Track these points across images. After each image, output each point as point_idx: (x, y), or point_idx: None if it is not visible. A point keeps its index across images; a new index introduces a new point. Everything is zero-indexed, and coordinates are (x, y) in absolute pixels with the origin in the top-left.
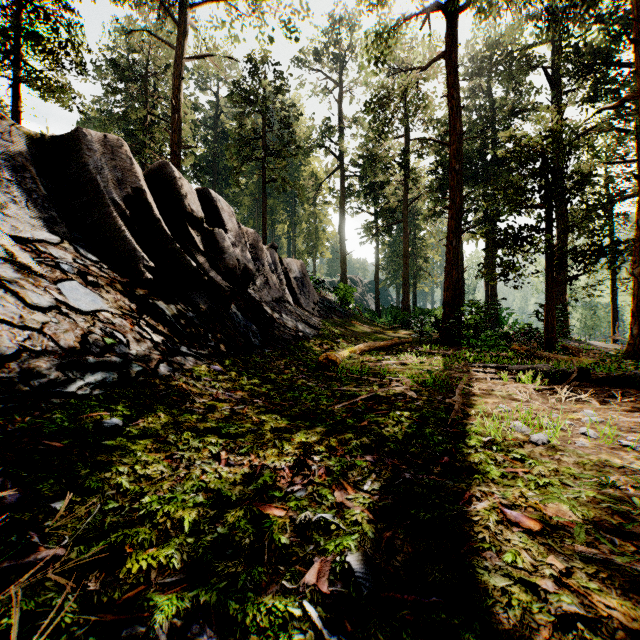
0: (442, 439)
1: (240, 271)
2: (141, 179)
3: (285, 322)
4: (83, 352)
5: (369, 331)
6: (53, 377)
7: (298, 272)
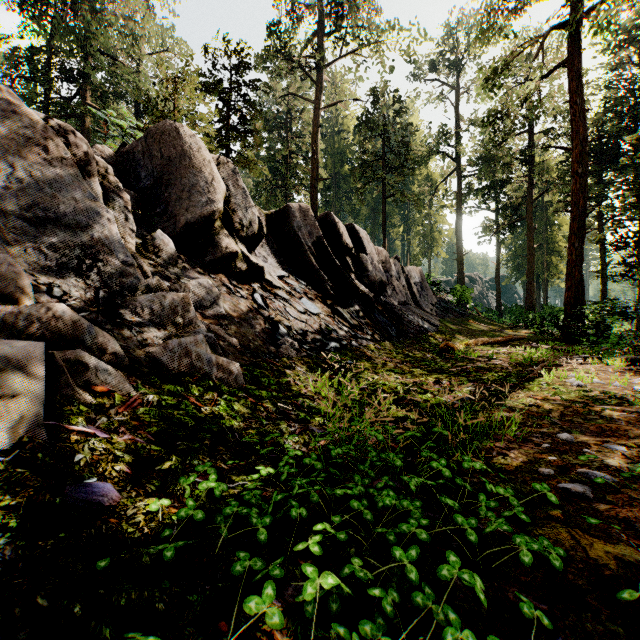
0: (515, 381)
1: (378, 283)
2: (319, 229)
3: (410, 320)
4: (323, 333)
5: (486, 329)
6: (320, 343)
7: (417, 278)
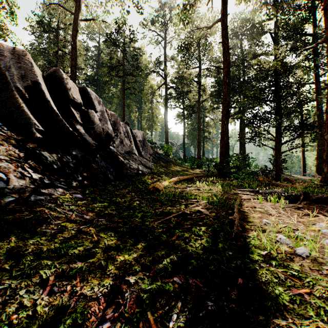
0: (232, 254)
1: (104, 135)
2: (38, 76)
3: (131, 165)
4: None
5: (180, 170)
6: None
7: (141, 137)
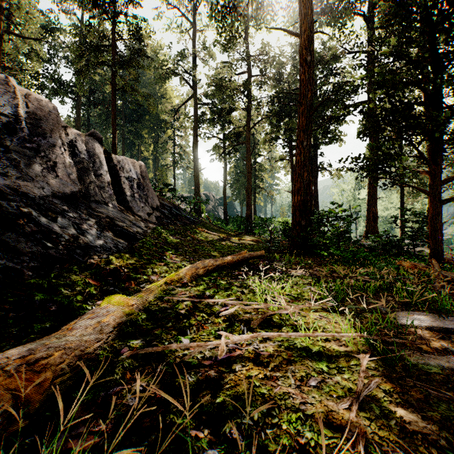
0: None
1: None
2: None
3: (51, 230)
4: None
5: (215, 238)
6: None
7: (134, 172)
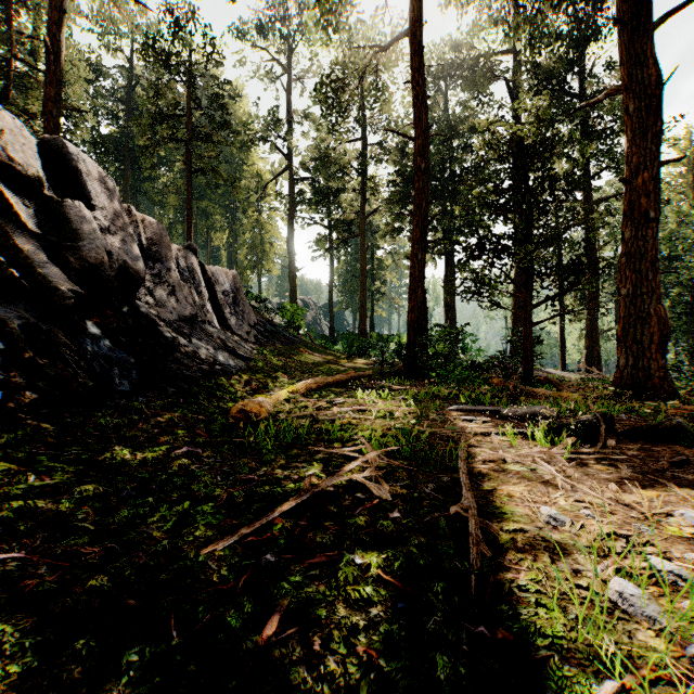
0: None
1: (114, 271)
2: None
3: (194, 351)
4: None
5: (320, 361)
6: None
7: (228, 285)
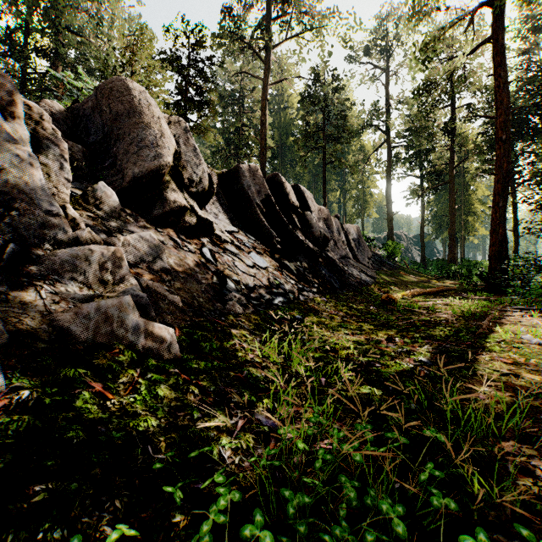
0: (469, 337)
1: (321, 239)
2: (268, 188)
3: (351, 273)
4: (271, 287)
5: (416, 280)
6: (268, 297)
7: (355, 234)
